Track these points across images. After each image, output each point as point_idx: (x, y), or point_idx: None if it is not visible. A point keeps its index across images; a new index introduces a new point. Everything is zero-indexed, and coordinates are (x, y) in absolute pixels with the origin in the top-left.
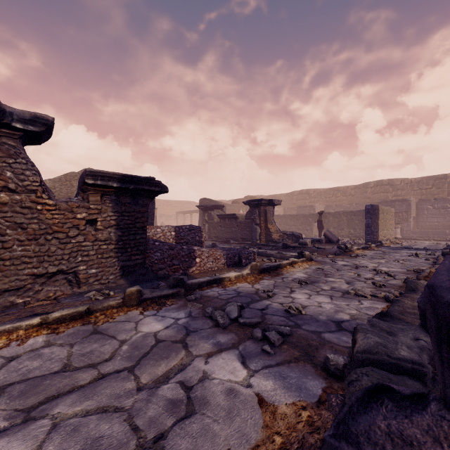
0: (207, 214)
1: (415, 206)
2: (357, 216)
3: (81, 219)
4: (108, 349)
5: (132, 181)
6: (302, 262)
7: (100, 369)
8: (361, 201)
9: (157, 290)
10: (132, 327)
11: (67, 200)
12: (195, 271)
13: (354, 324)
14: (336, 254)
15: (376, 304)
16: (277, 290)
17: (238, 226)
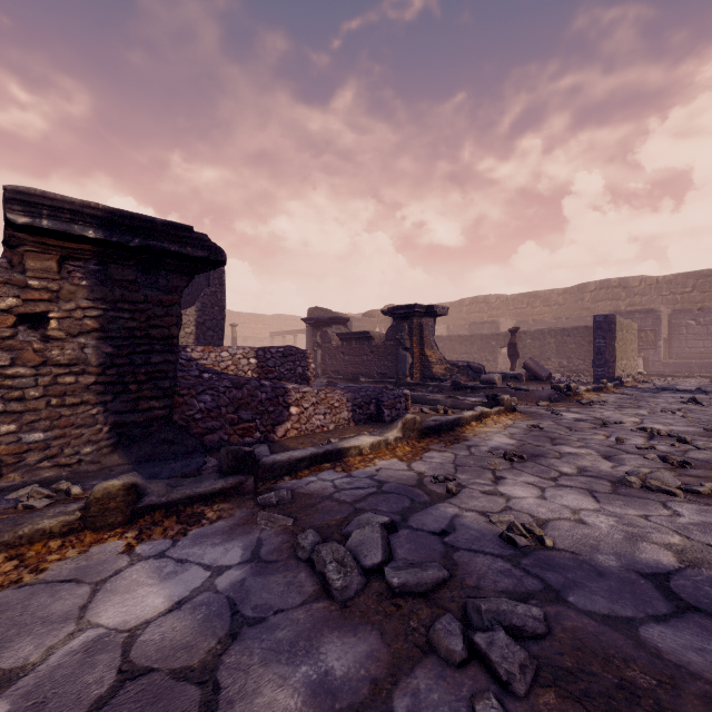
0: (319, 333)
1: (666, 321)
2: (573, 336)
3: (4, 312)
4: None
5: (136, 229)
6: (498, 414)
7: None
8: (573, 314)
9: (188, 480)
10: (75, 605)
11: None
12: (288, 432)
13: (706, 585)
14: (552, 399)
15: None
16: (464, 477)
17: (374, 352)
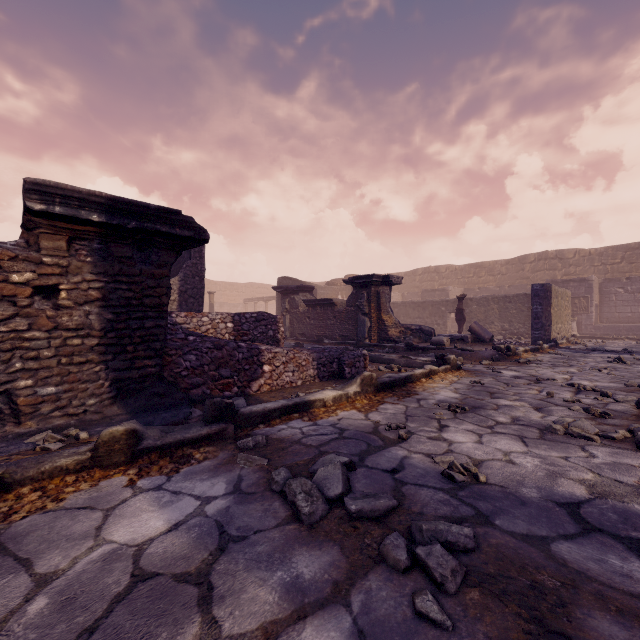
0: (288, 300)
1: (597, 289)
2: (514, 303)
3: (22, 285)
4: None
5: (133, 214)
6: (445, 372)
7: None
8: (515, 283)
9: (178, 427)
10: (91, 526)
11: None
12: (261, 387)
13: (610, 511)
14: (494, 359)
15: (623, 457)
16: (414, 425)
17: (336, 317)
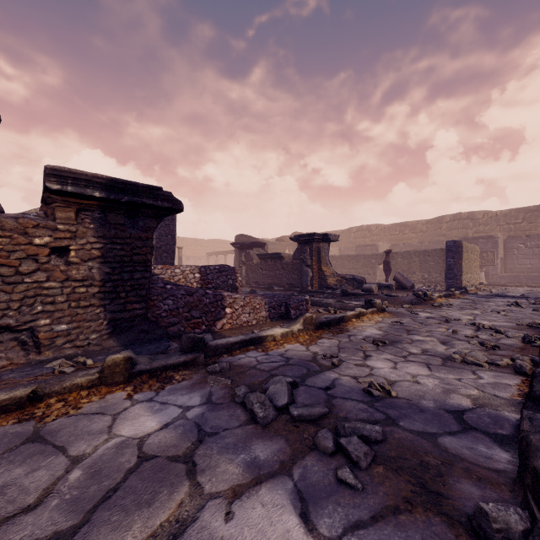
0: (244, 254)
1: (502, 244)
2: (432, 256)
3: (42, 246)
4: (40, 481)
5: (125, 190)
6: (372, 314)
7: (0, 538)
8: (434, 239)
9: (162, 356)
10: (104, 426)
11: (18, 216)
12: (224, 326)
13: (485, 416)
14: (413, 303)
15: (503, 378)
16: (344, 355)
17: (284, 268)
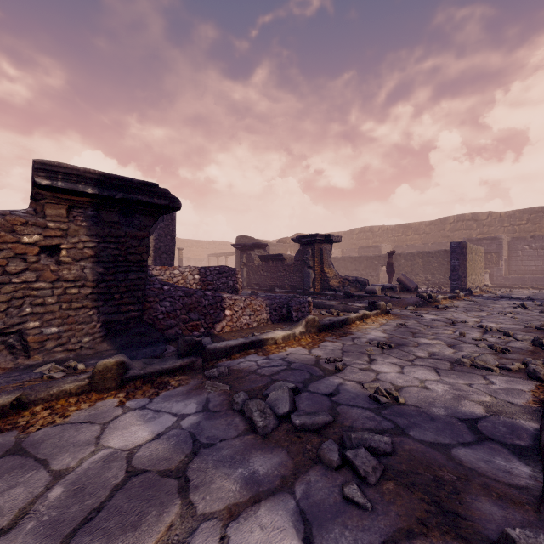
0: (245, 255)
1: (506, 246)
2: (436, 257)
3: (31, 245)
4: (17, 499)
5: (120, 187)
6: (376, 316)
7: None
8: (437, 240)
9: (157, 360)
10: (92, 436)
11: (6, 213)
12: (223, 328)
13: (501, 425)
14: (417, 305)
15: (516, 384)
16: (348, 359)
17: (286, 269)
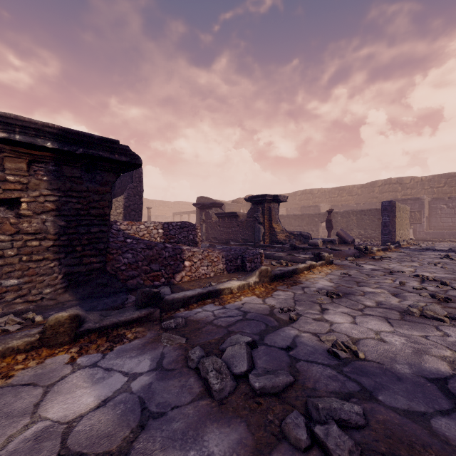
0: (204, 213)
1: (427, 205)
2: (368, 215)
3: None
4: None
5: (80, 142)
6: (321, 266)
7: None
8: (367, 201)
9: (114, 312)
10: (31, 403)
11: None
12: (183, 278)
13: None
14: (355, 256)
15: None
16: (301, 308)
17: (239, 225)
